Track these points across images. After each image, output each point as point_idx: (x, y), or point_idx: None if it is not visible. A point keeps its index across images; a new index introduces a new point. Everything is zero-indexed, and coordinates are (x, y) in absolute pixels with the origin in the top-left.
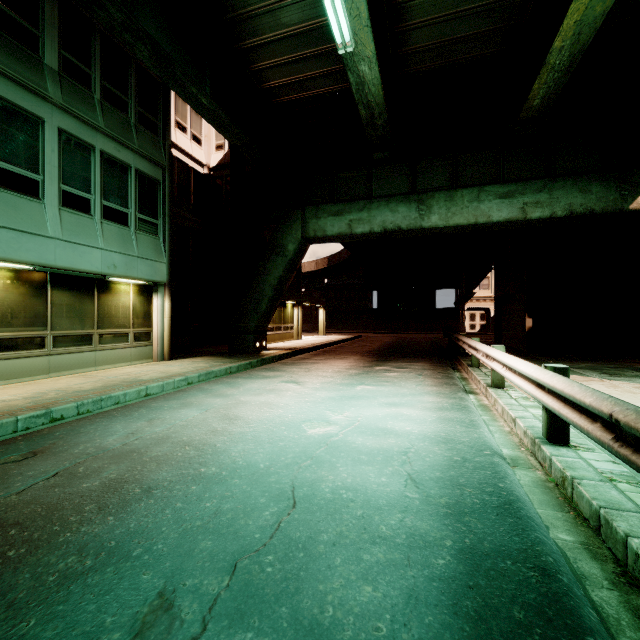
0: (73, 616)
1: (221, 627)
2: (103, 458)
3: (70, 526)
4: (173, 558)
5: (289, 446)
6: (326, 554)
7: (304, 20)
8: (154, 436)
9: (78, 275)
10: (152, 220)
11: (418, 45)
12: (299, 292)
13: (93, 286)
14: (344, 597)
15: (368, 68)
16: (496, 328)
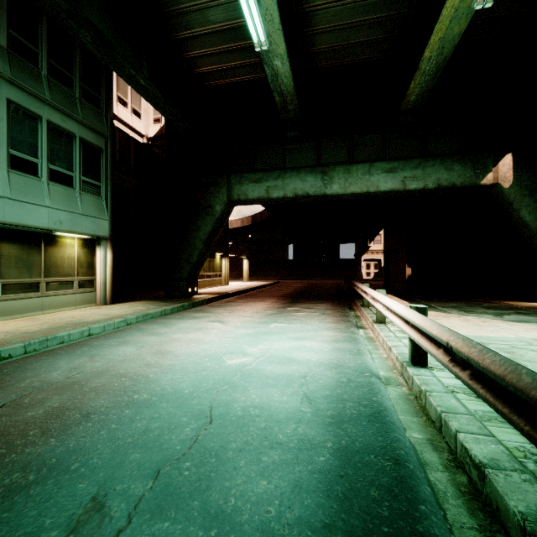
0: (16, 521)
1: (143, 520)
2: (47, 390)
3: (15, 448)
4: (106, 469)
5: (210, 374)
6: (233, 458)
7: (228, 19)
8: (94, 370)
9: (26, 230)
10: (95, 182)
11: (322, 46)
12: (226, 245)
13: (40, 240)
14: (244, 490)
15: (281, 63)
16: (385, 275)
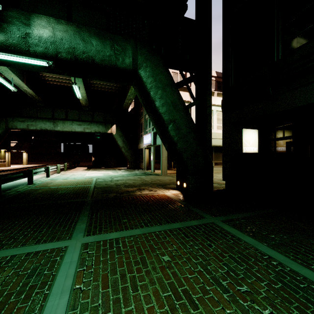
0: None
1: None
2: None
3: None
4: None
5: None
6: None
7: None
8: None
9: None
10: None
11: (50, 79)
12: (9, 145)
13: None
14: None
15: (27, 88)
16: None
